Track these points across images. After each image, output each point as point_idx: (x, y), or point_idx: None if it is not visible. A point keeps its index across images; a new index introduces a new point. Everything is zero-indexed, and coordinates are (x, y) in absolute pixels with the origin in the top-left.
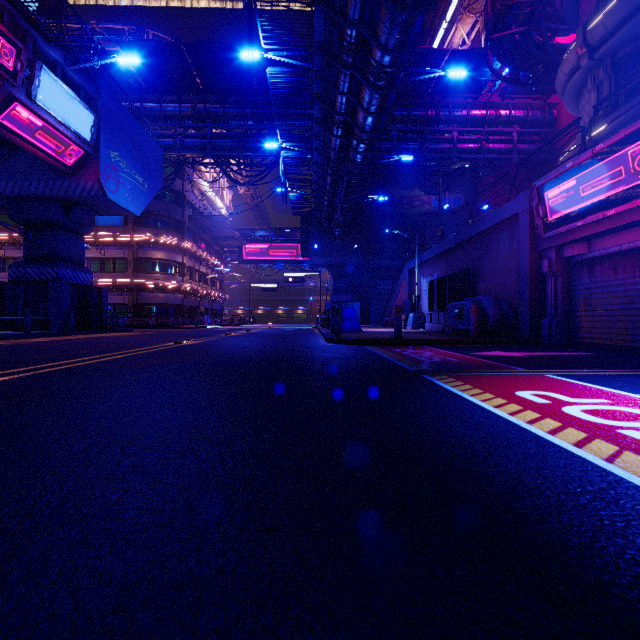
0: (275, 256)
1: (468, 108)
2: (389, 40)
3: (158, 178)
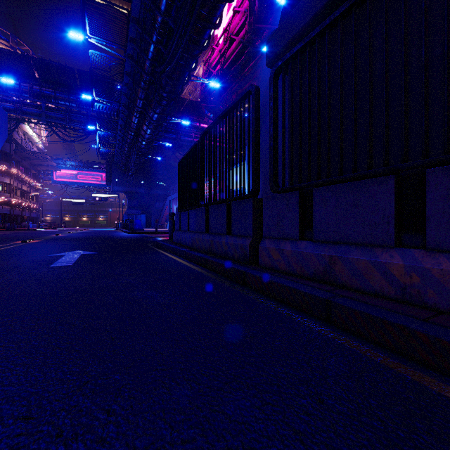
0: (83, 180)
1: (199, 123)
2: (154, 118)
3: (5, 132)
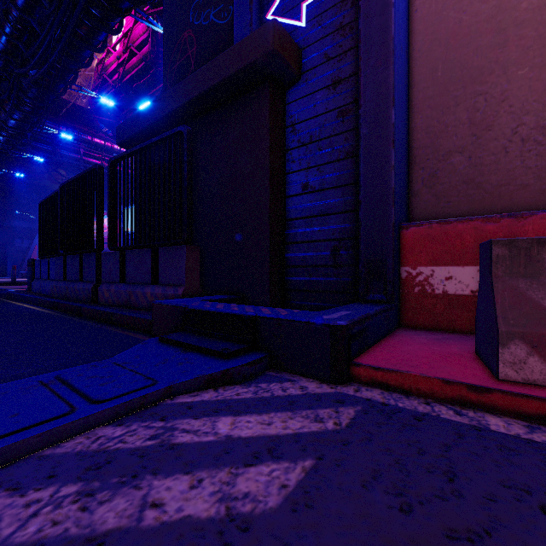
0: None
1: (92, 136)
2: (10, 123)
3: None
